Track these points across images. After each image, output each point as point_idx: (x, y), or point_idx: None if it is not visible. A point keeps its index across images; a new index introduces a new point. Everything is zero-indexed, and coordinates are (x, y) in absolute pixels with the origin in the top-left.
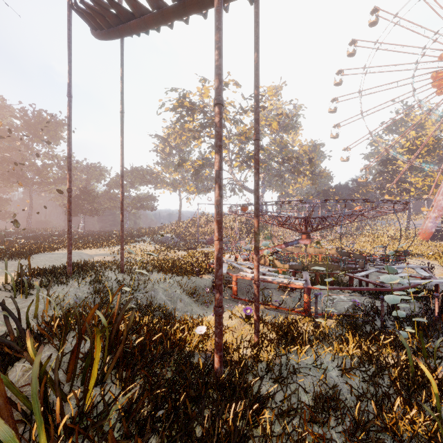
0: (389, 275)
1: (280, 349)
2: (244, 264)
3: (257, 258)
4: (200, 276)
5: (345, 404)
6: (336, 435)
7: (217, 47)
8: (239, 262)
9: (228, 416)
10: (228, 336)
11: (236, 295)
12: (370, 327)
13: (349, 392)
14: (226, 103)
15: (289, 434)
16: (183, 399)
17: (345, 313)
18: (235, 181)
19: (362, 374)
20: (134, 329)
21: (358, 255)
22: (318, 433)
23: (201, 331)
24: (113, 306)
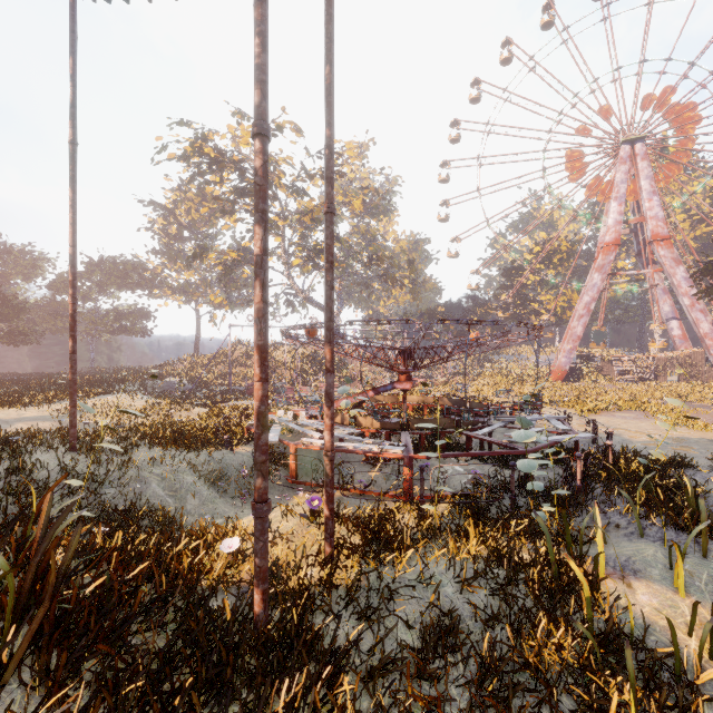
0: (523, 430)
1: (368, 560)
2: (309, 424)
3: (330, 413)
4: (231, 449)
5: (468, 637)
6: (455, 690)
7: (257, 31)
8: (301, 422)
9: (278, 700)
10: (281, 549)
11: (295, 478)
12: (497, 509)
13: (472, 616)
14: (280, 159)
15: (385, 709)
16: (186, 691)
17: (464, 492)
18: (295, 290)
19: (490, 585)
20: (90, 561)
21: (478, 403)
22: (430, 695)
23: (231, 548)
24: (50, 519)
